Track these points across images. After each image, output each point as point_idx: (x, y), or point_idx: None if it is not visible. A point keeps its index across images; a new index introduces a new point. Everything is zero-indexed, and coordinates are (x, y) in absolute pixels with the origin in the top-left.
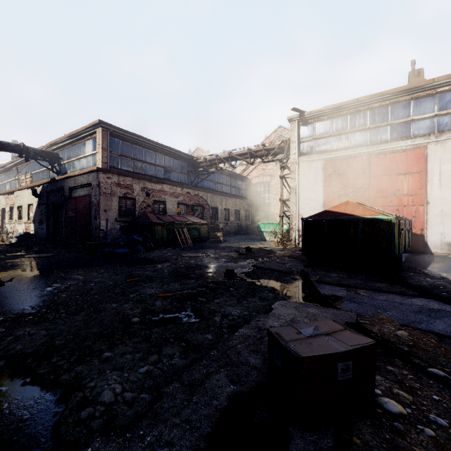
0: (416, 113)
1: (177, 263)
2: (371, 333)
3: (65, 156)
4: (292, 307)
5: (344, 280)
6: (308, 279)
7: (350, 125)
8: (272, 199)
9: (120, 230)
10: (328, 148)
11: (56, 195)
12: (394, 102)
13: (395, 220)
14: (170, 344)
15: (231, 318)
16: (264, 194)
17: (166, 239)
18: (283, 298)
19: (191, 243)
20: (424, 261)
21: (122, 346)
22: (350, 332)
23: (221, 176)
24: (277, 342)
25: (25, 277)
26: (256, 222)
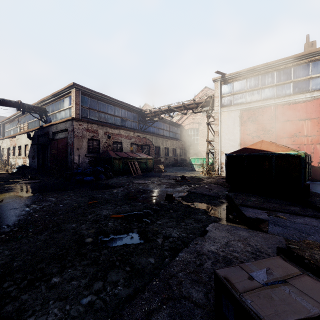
0: (314, 72)
1: (129, 188)
2: (303, 260)
3: (50, 109)
4: (224, 230)
5: (263, 204)
6: (233, 203)
7: (261, 83)
8: (199, 140)
9: (88, 163)
10: (244, 101)
11: (43, 138)
12: (296, 64)
13: (304, 155)
14: (115, 268)
15: (171, 240)
16: (194, 136)
17: (122, 170)
18: (215, 220)
19: (140, 173)
20: None
21: (71, 269)
22: (311, 279)
23: (162, 124)
24: (229, 292)
25: (12, 198)
26: (188, 157)
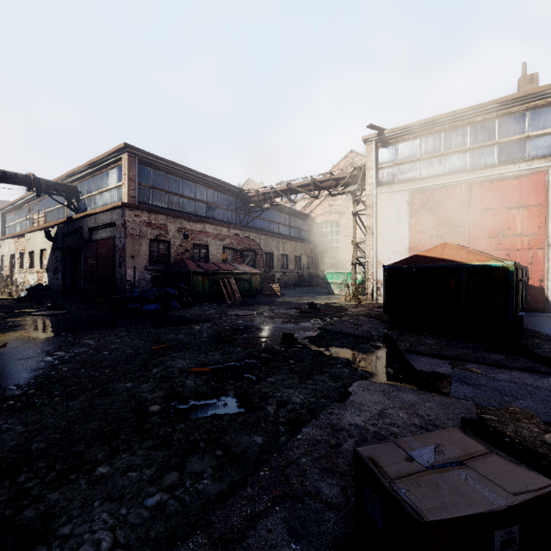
0: (534, 128)
1: (221, 323)
2: (503, 438)
3: (84, 189)
4: (378, 391)
5: (445, 350)
6: (395, 347)
7: (444, 146)
8: (341, 242)
9: (151, 280)
10: (415, 175)
11: (73, 238)
12: (503, 114)
13: (514, 267)
14: (199, 451)
15: (291, 408)
16: (331, 236)
17: (208, 293)
18: (363, 376)
19: (239, 297)
20: (546, 322)
21: (127, 454)
22: (501, 460)
23: (278, 214)
24: (375, 479)
25: (23, 341)
26: (322, 271)
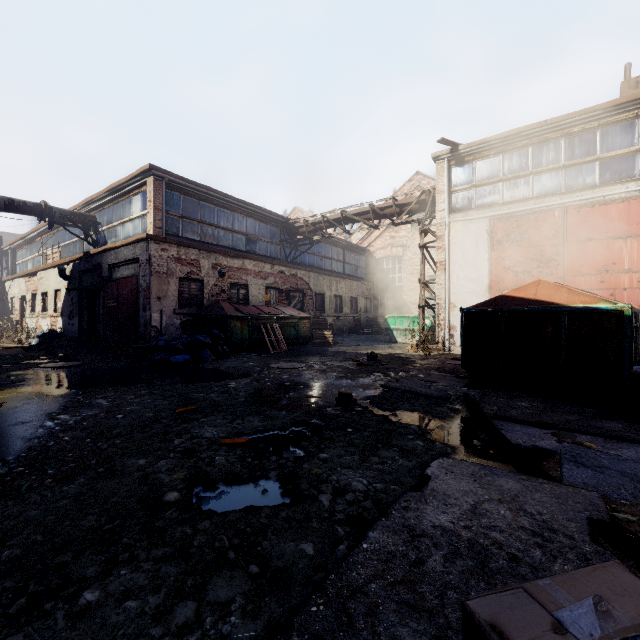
0: None
1: (262, 379)
2: None
3: (104, 219)
4: (465, 475)
5: (544, 415)
6: (479, 412)
7: (533, 163)
8: (405, 280)
9: (180, 326)
10: (497, 199)
11: (91, 276)
12: (606, 123)
13: (630, 310)
14: (227, 566)
15: (351, 499)
16: (393, 273)
17: (248, 341)
18: (443, 451)
19: (285, 346)
20: None
21: (128, 569)
22: None
23: (330, 248)
24: None
25: (22, 401)
26: (382, 315)
